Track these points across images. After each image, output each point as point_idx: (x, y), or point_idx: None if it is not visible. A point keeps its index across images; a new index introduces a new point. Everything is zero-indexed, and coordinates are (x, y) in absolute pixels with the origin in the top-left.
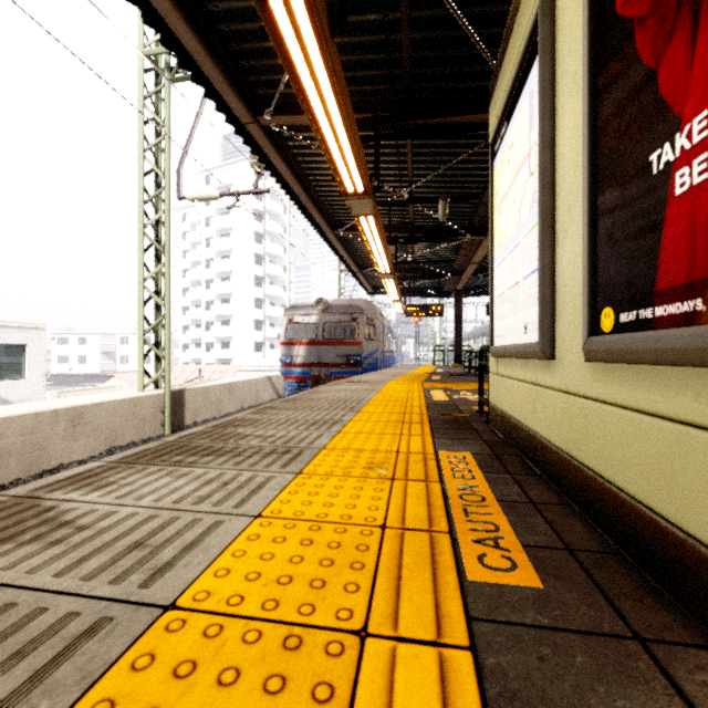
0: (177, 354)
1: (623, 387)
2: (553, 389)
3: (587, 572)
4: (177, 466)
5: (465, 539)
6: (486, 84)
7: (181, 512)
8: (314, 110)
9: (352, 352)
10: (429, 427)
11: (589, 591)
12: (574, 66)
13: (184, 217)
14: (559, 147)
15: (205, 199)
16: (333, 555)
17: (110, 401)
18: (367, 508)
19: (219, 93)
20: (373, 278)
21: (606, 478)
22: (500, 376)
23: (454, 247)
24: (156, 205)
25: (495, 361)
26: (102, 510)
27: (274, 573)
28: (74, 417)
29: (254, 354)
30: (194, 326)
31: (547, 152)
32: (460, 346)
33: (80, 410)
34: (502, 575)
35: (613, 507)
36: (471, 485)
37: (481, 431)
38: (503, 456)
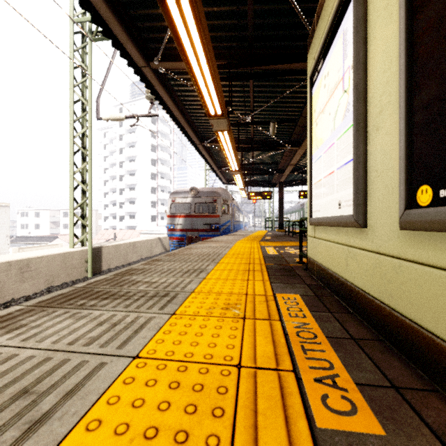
0: (100, 223)
1: (441, 252)
2: (365, 250)
3: (418, 413)
4: (80, 308)
5: (307, 378)
6: (302, 43)
7: (72, 354)
8: (187, 52)
9: (213, 221)
10: (267, 274)
11: (427, 438)
12: (386, 0)
13: (105, 134)
14: (370, 66)
15: (115, 120)
16: (197, 400)
17: (48, 255)
18: (225, 346)
19: (122, 44)
20: (227, 174)
21: (421, 325)
22: (317, 239)
23: (279, 154)
24: (82, 123)
25: (312, 228)
26: (5, 353)
27: (142, 424)
28: (23, 266)
29: (151, 223)
30: (111, 205)
31: (360, 71)
32: (282, 218)
33: (27, 262)
34: (347, 420)
35: (429, 350)
36: (304, 322)
37: (303, 277)
38: (322, 297)
